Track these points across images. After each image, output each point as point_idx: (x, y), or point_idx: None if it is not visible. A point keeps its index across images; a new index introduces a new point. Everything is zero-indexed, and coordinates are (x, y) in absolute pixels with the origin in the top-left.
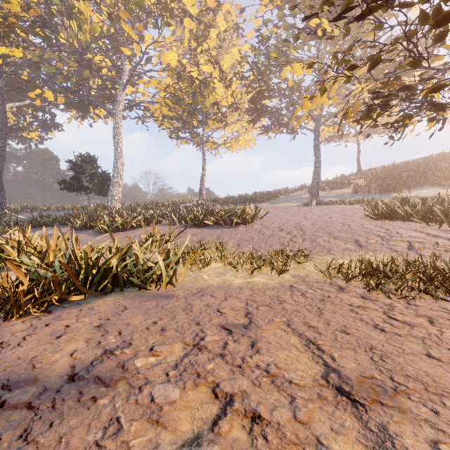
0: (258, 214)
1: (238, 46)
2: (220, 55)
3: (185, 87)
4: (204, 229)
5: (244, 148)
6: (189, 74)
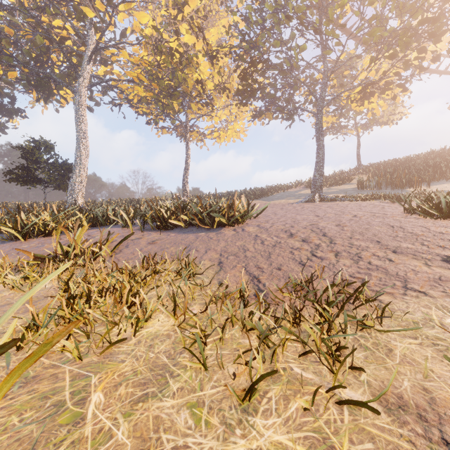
0: (252, 211)
1: (225, 17)
2: (205, 28)
3: (163, 61)
4: (170, 233)
5: (233, 139)
6: (167, 45)
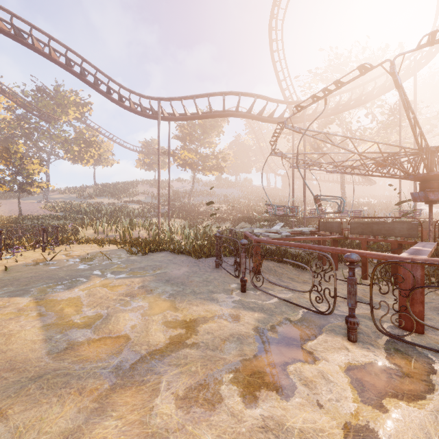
0: None
1: None
2: None
3: None
4: None
5: None
6: None
